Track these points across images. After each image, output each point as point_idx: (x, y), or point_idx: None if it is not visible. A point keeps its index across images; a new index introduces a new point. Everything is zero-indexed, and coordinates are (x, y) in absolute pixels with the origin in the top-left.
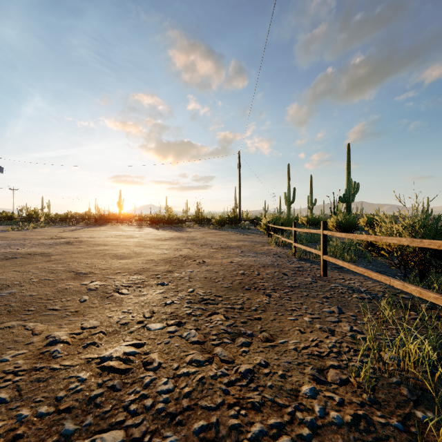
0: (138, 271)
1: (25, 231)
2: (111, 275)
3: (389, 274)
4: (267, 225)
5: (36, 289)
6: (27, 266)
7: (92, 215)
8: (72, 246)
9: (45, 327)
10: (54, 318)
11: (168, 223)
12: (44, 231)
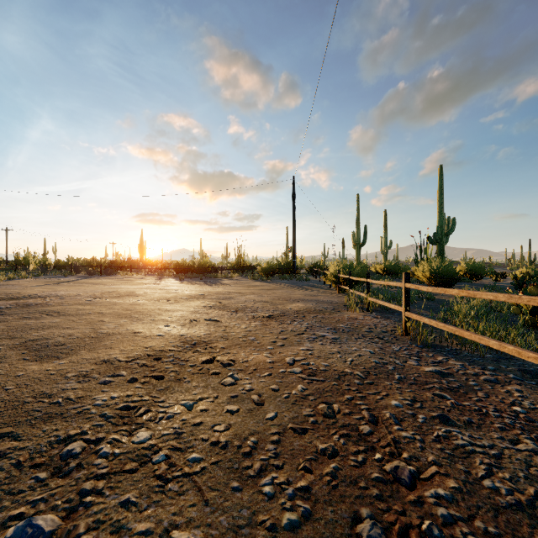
0: (25, 422)
1: None
2: None
3: None
4: (337, 276)
5: None
6: None
7: (103, 262)
8: None
9: None
10: None
11: (199, 272)
12: (17, 283)
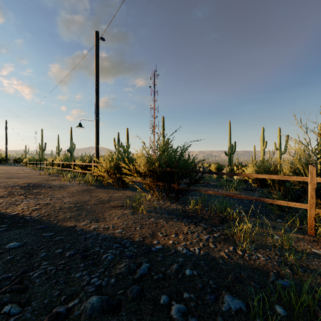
0: None
1: None
2: None
3: None
4: (26, 162)
5: None
6: None
7: None
8: None
9: None
10: None
11: None
12: None
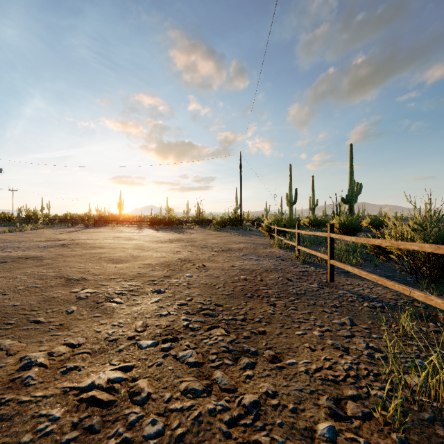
0: (134, 277)
1: (22, 233)
2: (104, 282)
3: (399, 279)
4: (269, 226)
5: (21, 298)
6: (15, 271)
7: (92, 216)
8: (68, 248)
9: (23, 345)
10: (36, 333)
11: (169, 224)
12: (42, 232)
